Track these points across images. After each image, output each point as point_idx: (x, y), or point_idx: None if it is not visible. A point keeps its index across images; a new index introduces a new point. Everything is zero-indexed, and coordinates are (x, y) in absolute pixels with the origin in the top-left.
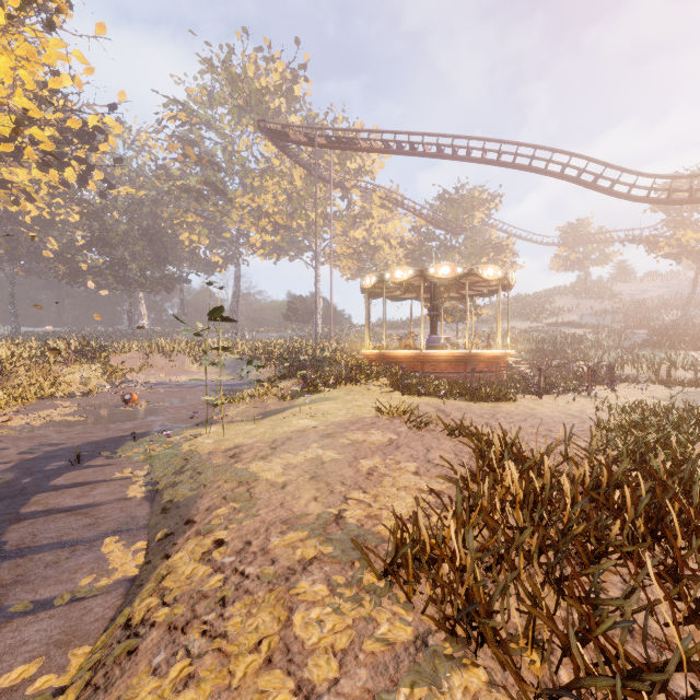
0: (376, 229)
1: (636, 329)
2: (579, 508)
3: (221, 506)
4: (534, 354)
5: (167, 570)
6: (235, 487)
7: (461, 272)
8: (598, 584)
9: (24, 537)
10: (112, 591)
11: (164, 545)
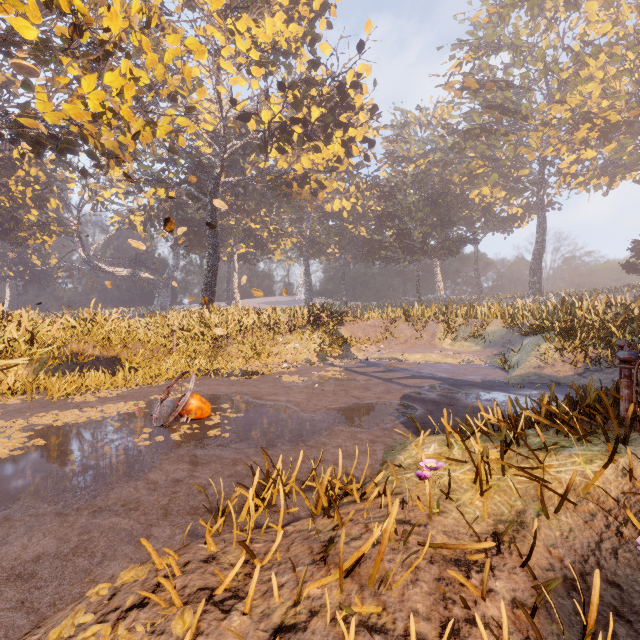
0: None
1: None
2: None
3: None
4: None
5: None
6: None
7: None
8: None
9: None
10: None
11: None
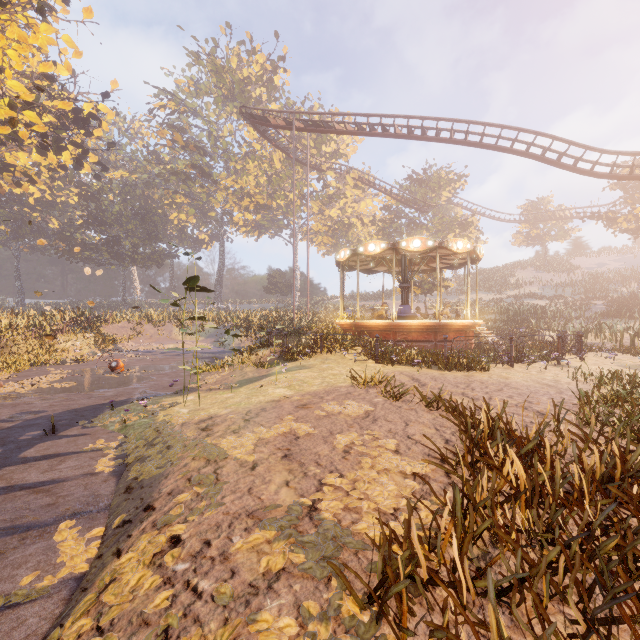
0: (350, 208)
1: (595, 300)
2: (598, 507)
3: (184, 491)
4: (499, 324)
5: (111, 577)
6: (202, 466)
7: (431, 246)
8: None
9: None
10: (53, 594)
11: (119, 535)
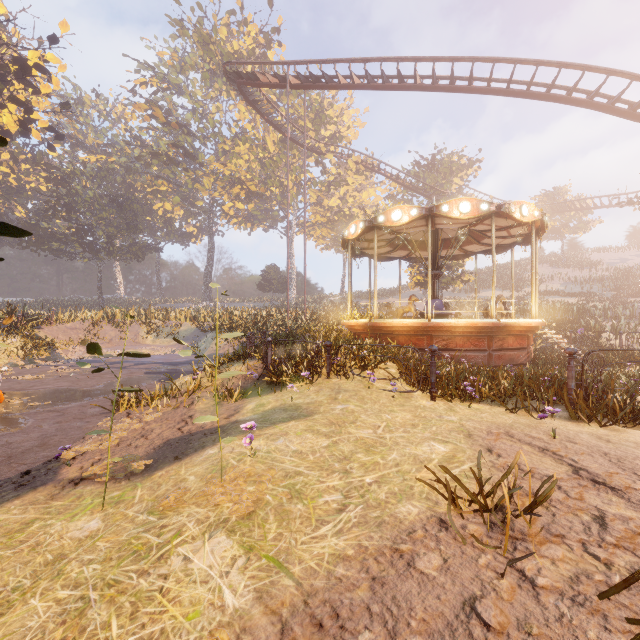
0: (351, 197)
1: (633, 297)
2: None
3: None
4: None
5: None
6: None
7: (486, 210)
8: None
9: None
10: None
11: None
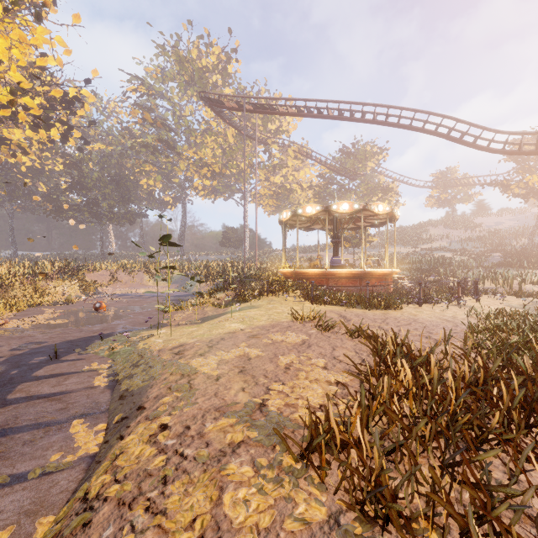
0: (291, 175)
1: (492, 253)
2: (462, 399)
3: (166, 395)
4: (413, 272)
5: (120, 450)
6: (178, 379)
7: (357, 208)
8: (487, 470)
9: (8, 419)
10: (75, 466)
11: (120, 427)
